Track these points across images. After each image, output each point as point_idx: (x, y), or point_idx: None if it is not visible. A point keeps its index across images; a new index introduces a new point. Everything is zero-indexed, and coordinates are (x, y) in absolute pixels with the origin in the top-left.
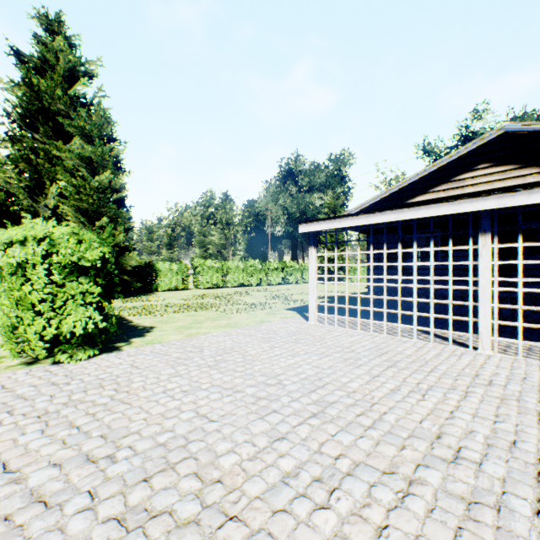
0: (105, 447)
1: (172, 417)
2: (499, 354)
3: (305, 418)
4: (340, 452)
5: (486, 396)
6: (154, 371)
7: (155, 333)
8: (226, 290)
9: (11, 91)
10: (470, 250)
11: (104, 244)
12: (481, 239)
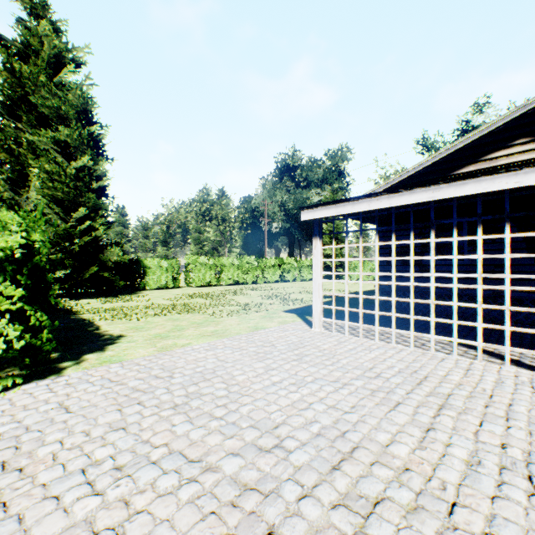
0: None
1: None
2: None
3: None
4: None
5: None
6: (88, 418)
7: (120, 346)
8: (220, 288)
9: None
10: None
11: (35, 228)
12: None
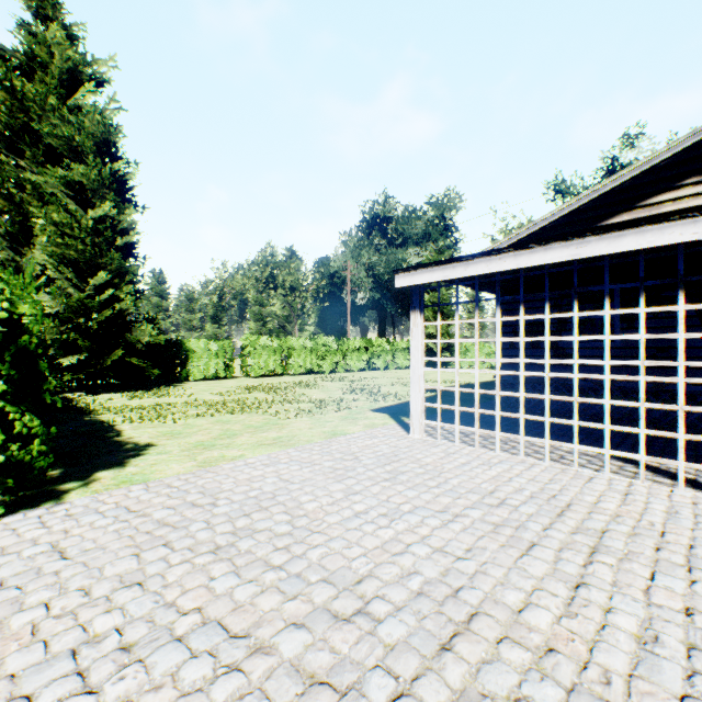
0: None
1: None
2: None
3: None
4: None
5: None
6: (91, 567)
7: (147, 459)
8: (287, 379)
9: None
10: None
11: (23, 297)
12: None
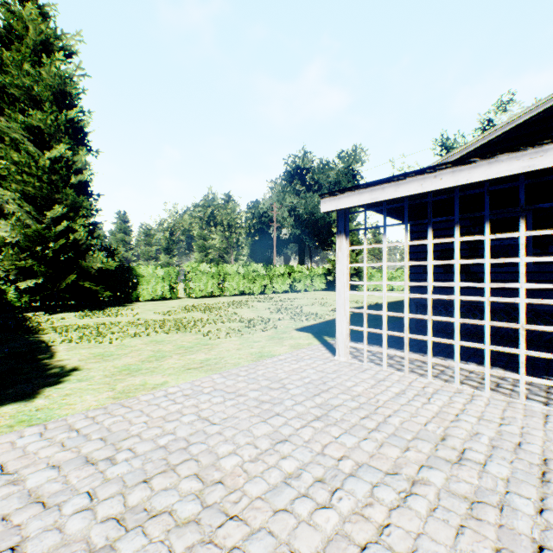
0: None
1: None
2: None
3: None
4: None
5: None
6: None
7: (62, 388)
8: (223, 300)
9: None
10: None
11: None
12: None
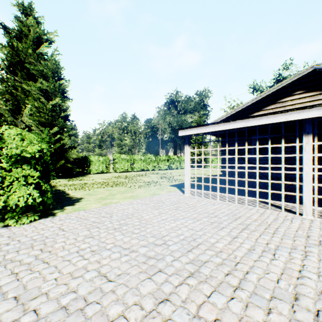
0: (13, 311)
1: (78, 276)
2: (318, 219)
3: (185, 278)
4: (216, 317)
5: (321, 256)
6: (74, 233)
7: (82, 203)
8: (133, 173)
9: (0, 50)
10: (297, 146)
11: (43, 142)
12: (305, 138)
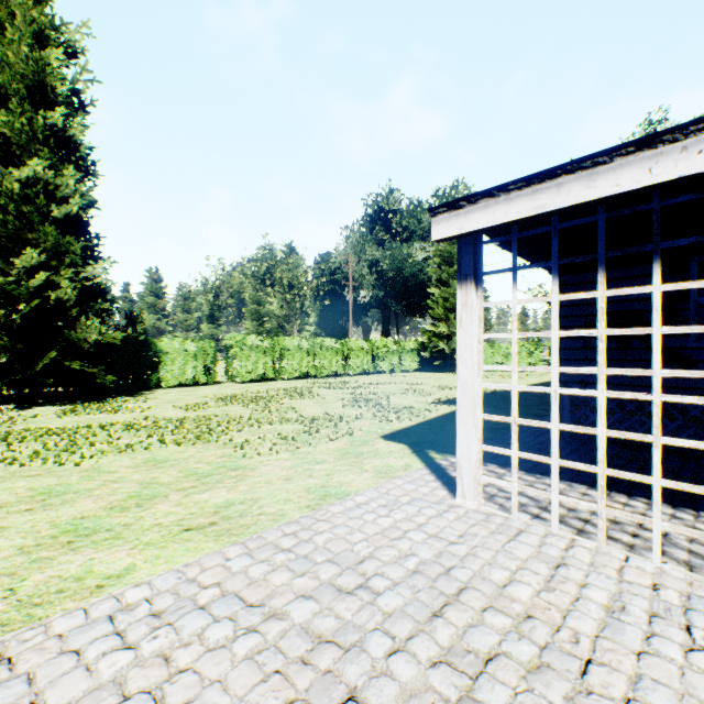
0: None
1: None
2: None
3: None
4: None
5: None
6: None
7: None
8: (278, 385)
9: None
10: None
11: None
12: None
